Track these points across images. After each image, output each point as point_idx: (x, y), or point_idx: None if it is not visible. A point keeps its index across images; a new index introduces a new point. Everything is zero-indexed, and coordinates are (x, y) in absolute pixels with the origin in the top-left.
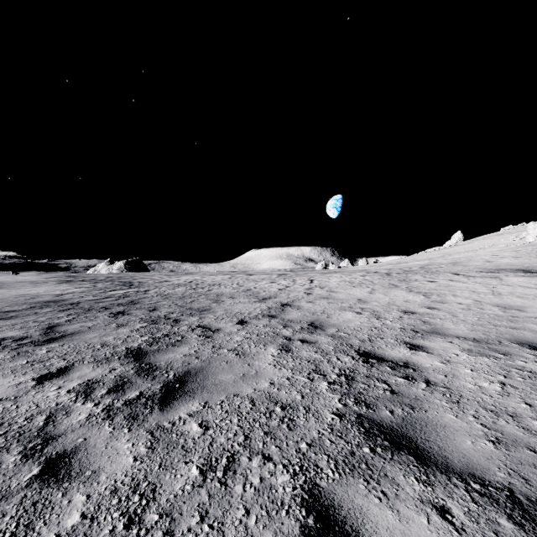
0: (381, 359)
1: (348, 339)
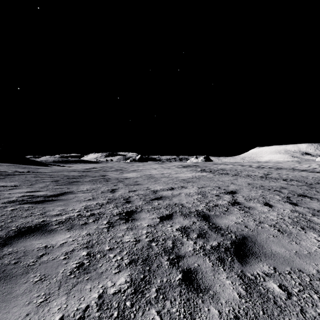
0: None
1: None
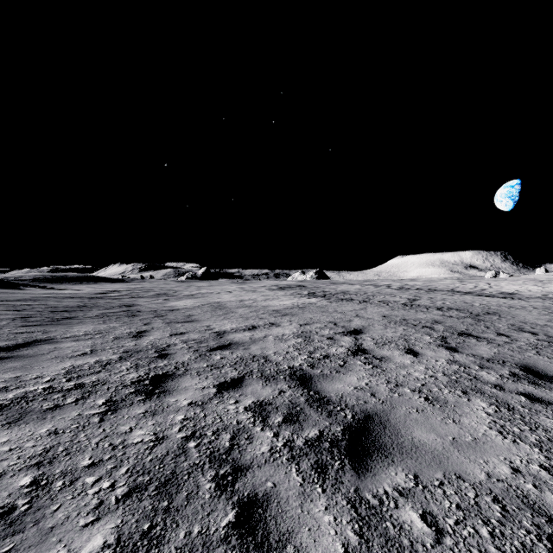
0: (511, 293)
1: (505, 292)
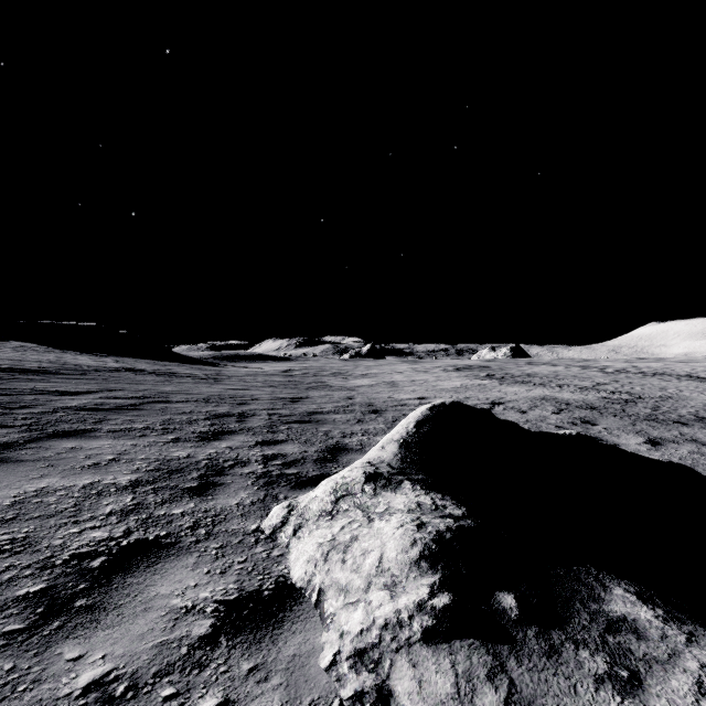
0: None
1: None
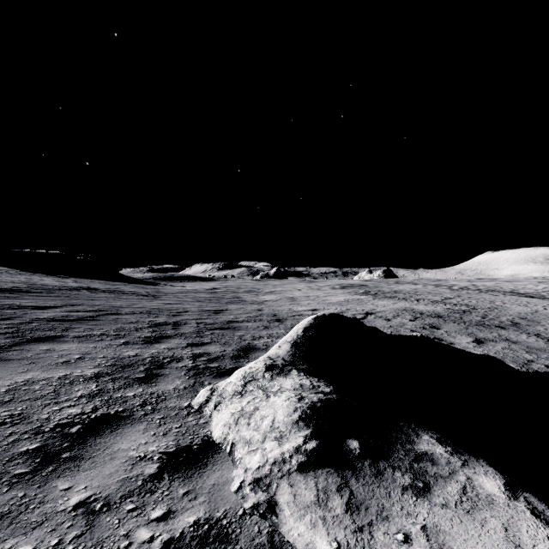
0: None
1: None
